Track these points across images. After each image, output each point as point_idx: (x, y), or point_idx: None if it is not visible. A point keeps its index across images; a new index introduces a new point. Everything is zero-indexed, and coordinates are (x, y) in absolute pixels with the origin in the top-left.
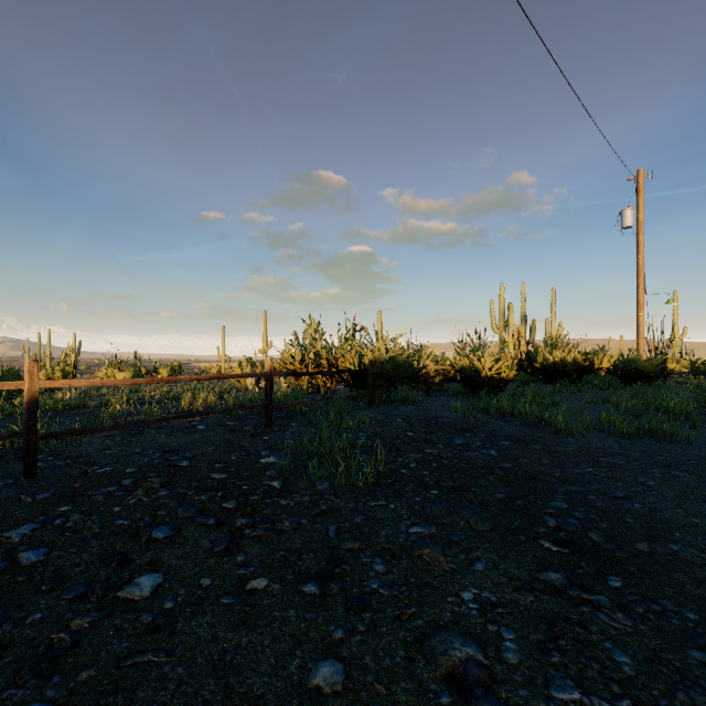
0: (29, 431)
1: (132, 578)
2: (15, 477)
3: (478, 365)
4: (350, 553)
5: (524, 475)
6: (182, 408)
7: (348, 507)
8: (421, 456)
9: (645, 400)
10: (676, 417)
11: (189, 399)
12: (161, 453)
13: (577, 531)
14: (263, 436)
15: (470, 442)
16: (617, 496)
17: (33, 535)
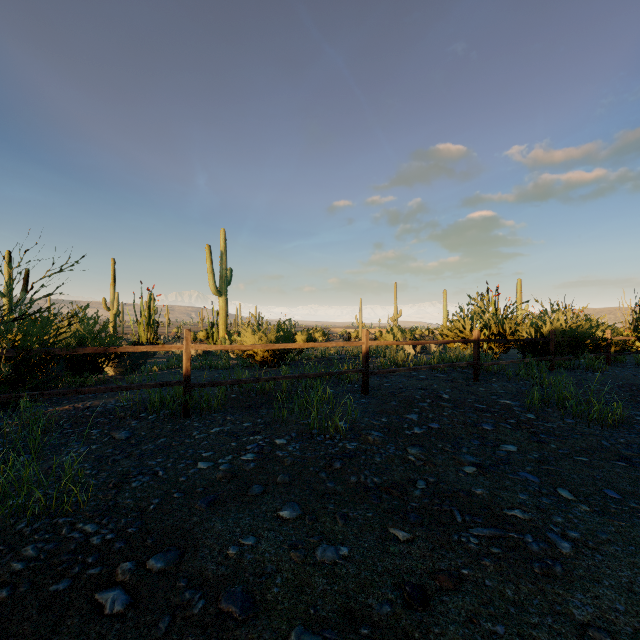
0: (365, 369)
1: (497, 443)
2: (357, 393)
3: None
4: (632, 455)
5: None
6: (398, 363)
7: (604, 434)
8: None
9: None
10: None
11: (400, 357)
12: (421, 390)
13: None
14: (476, 386)
15: None
16: None
17: (421, 419)
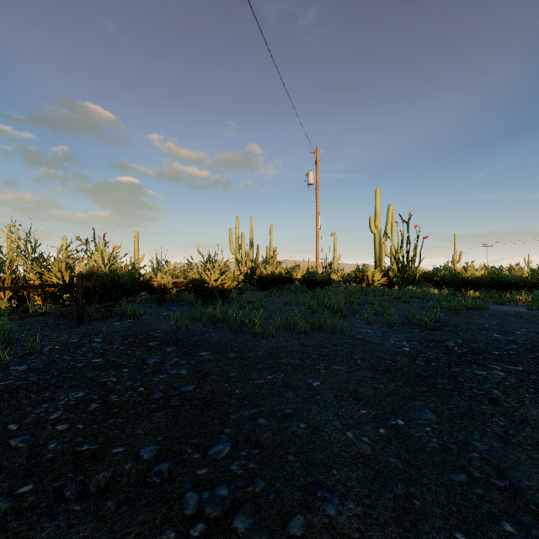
0: None
1: None
2: None
3: (206, 277)
4: None
5: (202, 401)
6: None
7: None
8: (84, 394)
9: (319, 300)
10: (335, 311)
11: None
12: None
13: (222, 516)
14: None
15: (165, 360)
16: (286, 414)
17: None
